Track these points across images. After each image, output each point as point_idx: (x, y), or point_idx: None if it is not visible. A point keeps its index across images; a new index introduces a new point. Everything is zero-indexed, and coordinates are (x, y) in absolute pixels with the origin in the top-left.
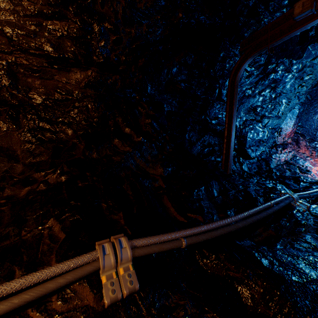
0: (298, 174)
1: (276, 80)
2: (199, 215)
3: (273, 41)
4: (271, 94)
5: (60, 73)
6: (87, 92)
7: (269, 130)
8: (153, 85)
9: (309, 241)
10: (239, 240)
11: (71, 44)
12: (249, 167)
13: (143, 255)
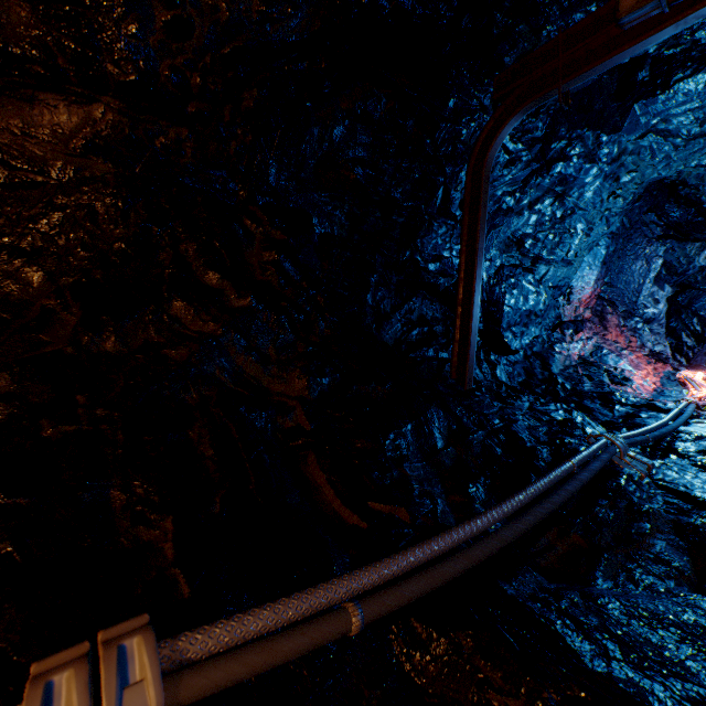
0: (608, 387)
1: (565, 179)
2: (400, 506)
3: (570, 76)
4: (554, 209)
5: (4, 103)
6: (92, 166)
7: (549, 291)
8: (285, 164)
9: (665, 557)
10: (508, 578)
11: (31, 18)
12: (508, 371)
13: (214, 692)
